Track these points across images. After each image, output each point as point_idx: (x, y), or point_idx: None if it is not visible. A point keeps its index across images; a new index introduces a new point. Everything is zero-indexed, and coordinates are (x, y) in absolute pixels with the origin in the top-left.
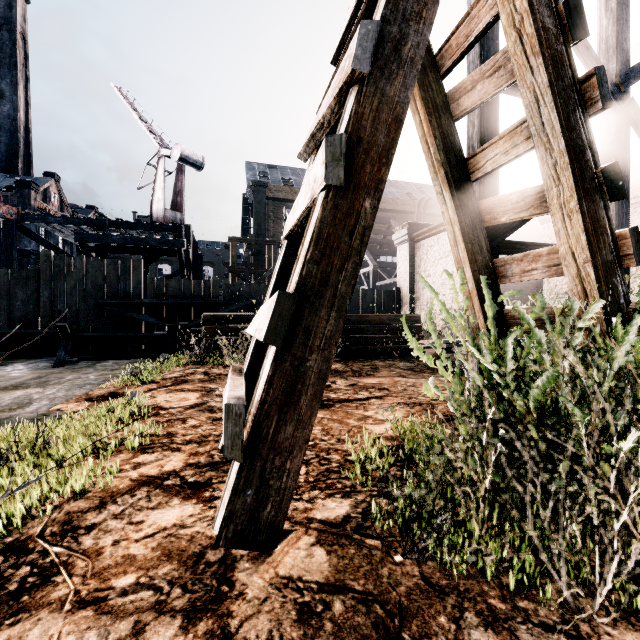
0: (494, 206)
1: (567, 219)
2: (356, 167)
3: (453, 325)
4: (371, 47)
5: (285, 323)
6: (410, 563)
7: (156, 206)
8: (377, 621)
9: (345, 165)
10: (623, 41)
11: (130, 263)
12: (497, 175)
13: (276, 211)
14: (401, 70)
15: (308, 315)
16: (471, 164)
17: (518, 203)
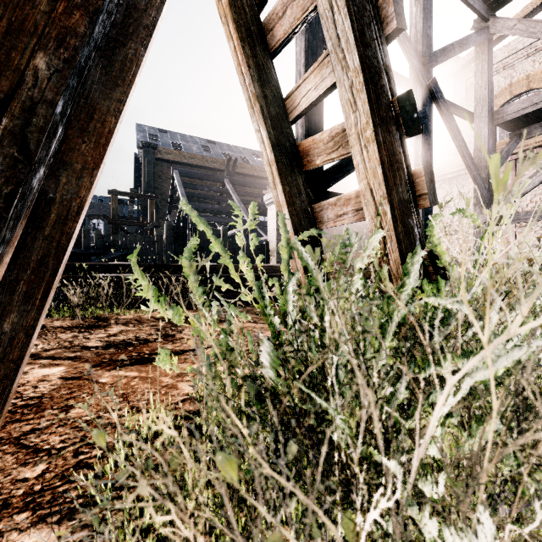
0: (310, 147)
1: (365, 150)
2: None
3: (231, 268)
4: None
5: None
6: None
7: None
8: None
9: None
10: (428, 28)
11: None
12: (322, 126)
13: (166, 171)
14: None
15: None
16: (289, 103)
17: (329, 143)
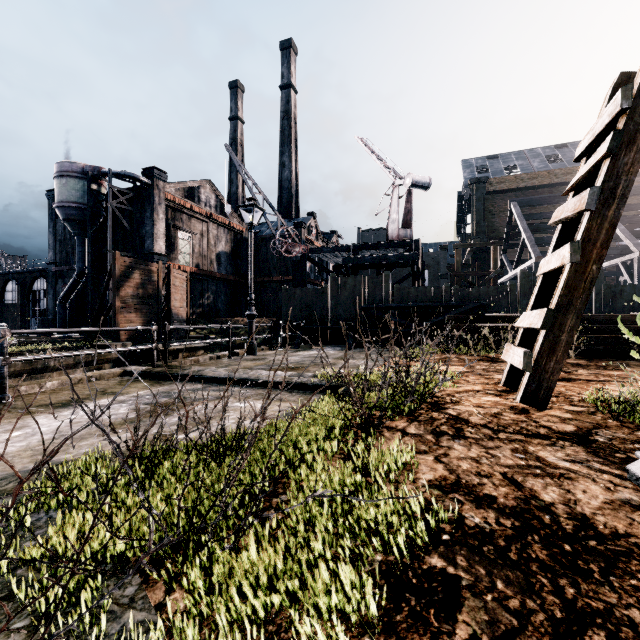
0: None
1: None
2: (587, 252)
3: None
4: (596, 198)
5: (550, 321)
6: (615, 422)
7: (391, 227)
8: (594, 425)
9: (581, 252)
10: None
11: (382, 278)
12: None
13: (497, 204)
14: (615, 201)
15: (561, 318)
16: None
17: None
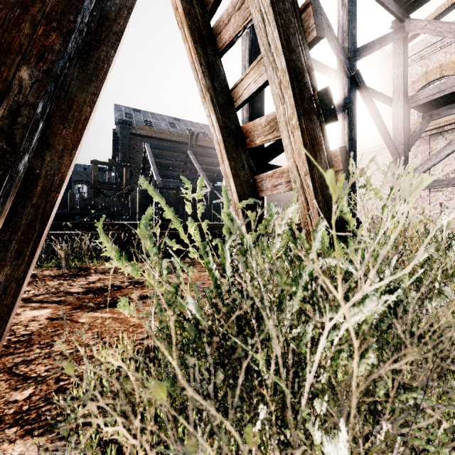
0: (251, 130)
1: (291, 135)
2: (4, 21)
3: (181, 231)
4: None
5: None
6: None
7: None
8: None
9: None
10: (352, 28)
11: None
12: (263, 110)
13: (139, 144)
14: None
15: None
16: (234, 93)
17: (266, 126)
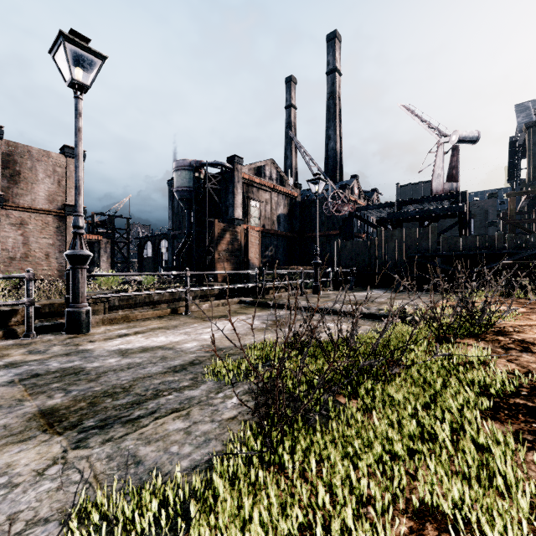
0: None
1: None
2: None
3: None
4: None
5: None
6: None
7: (435, 182)
8: None
9: None
10: None
11: (428, 229)
12: None
13: None
14: None
15: None
16: None
17: None
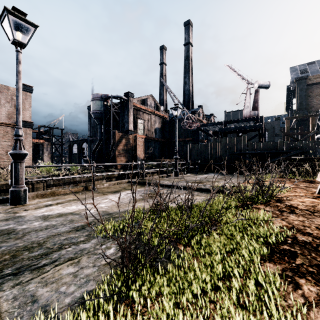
0: None
1: None
2: None
3: None
4: None
5: None
6: None
7: (245, 111)
8: None
9: None
10: None
11: (241, 138)
12: None
13: (314, 91)
14: None
15: None
16: None
17: None
